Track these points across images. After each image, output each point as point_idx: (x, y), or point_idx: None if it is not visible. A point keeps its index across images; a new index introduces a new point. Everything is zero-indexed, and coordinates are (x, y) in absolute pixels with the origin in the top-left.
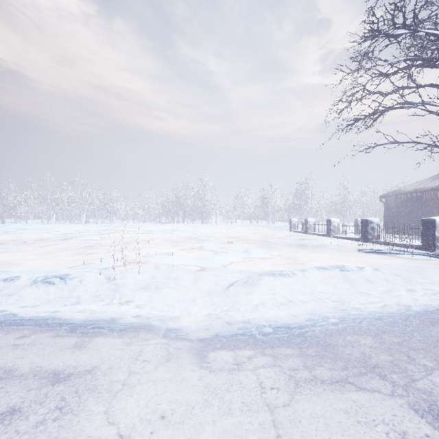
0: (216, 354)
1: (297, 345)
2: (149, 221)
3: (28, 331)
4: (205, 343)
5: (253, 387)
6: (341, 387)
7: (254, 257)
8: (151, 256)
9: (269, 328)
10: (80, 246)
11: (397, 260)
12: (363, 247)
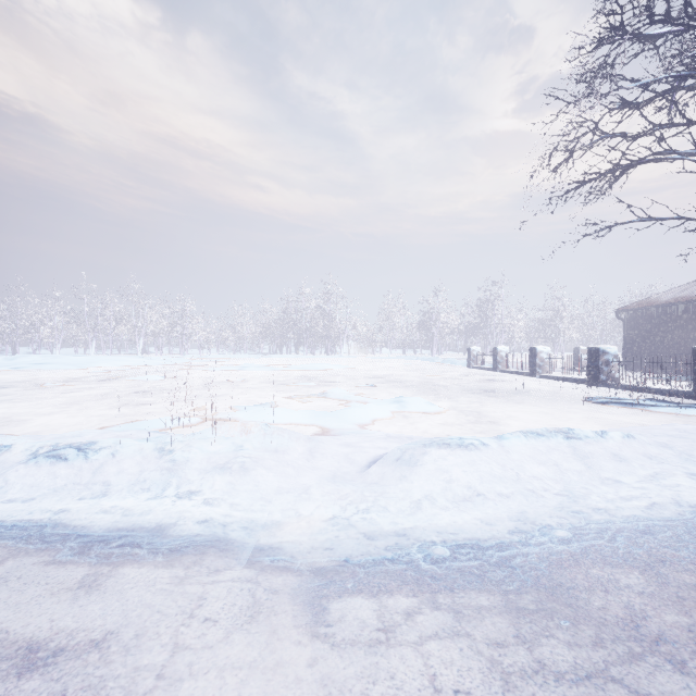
0: (344, 606)
1: (498, 586)
2: (242, 350)
3: (3, 552)
4: (324, 580)
5: (418, 687)
6: (599, 691)
7: (412, 411)
8: (240, 409)
9: (442, 549)
10: (129, 391)
11: (654, 417)
12: (593, 395)
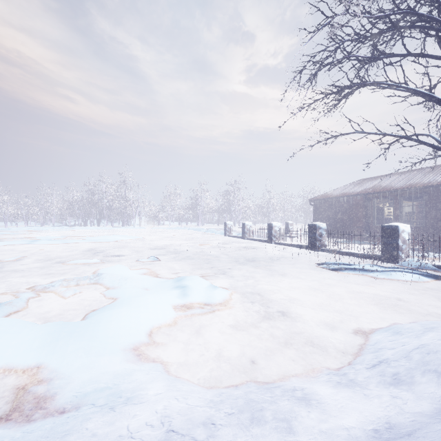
0: None
1: None
2: (52, 223)
3: None
4: None
5: None
6: None
7: (195, 301)
8: None
9: None
10: None
11: (386, 284)
12: (320, 259)
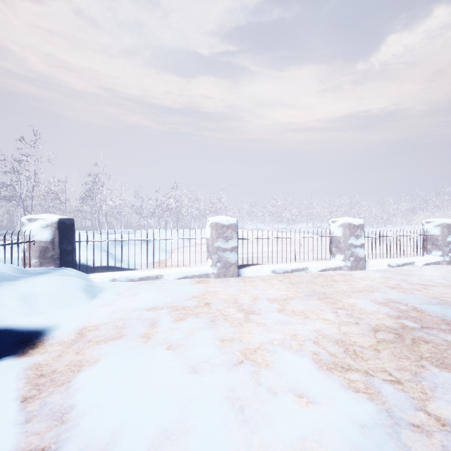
0: None
1: None
2: None
3: None
4: None
5: None
6: None
7: None
8: None
9: None
10: None
11: None
12: None
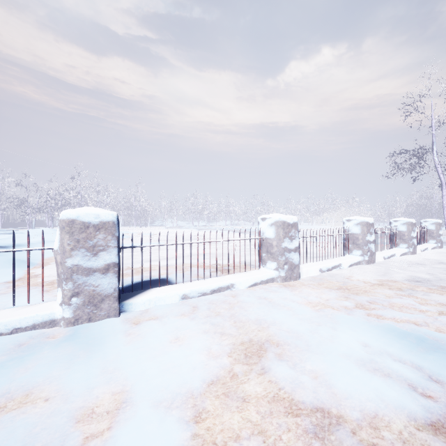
0: None
1: None
2: None
3: None
4: None
5: None
6: None
7: None
8: None
9: None
10: None
11: None
12: None
